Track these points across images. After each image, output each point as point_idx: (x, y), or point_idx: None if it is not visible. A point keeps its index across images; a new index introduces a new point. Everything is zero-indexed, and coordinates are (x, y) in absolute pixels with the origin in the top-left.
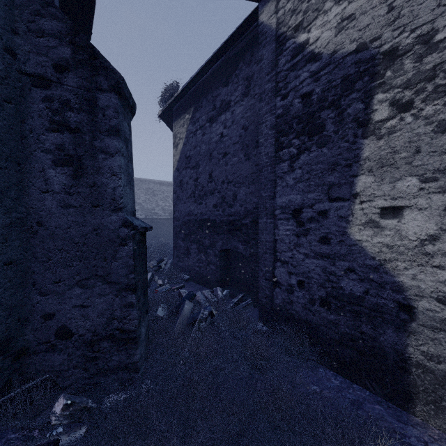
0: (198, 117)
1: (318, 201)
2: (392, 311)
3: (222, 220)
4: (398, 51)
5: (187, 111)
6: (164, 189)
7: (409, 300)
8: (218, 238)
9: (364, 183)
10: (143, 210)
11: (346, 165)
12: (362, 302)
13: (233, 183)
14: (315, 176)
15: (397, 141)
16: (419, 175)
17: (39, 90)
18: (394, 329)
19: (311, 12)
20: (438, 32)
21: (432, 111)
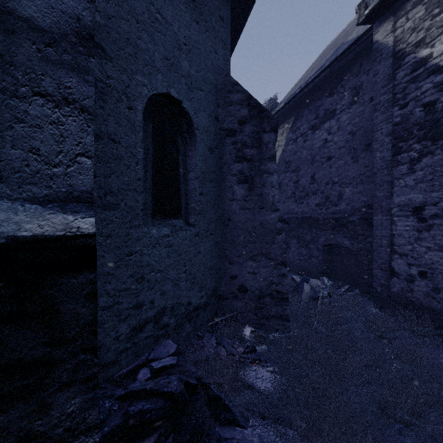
0: (298, 126)
1: (442, 199)
2: None
3: (326, 218)
4: None
5: (287, 121)
6: None
7: None
8: (321, 234)
9: None
10: None
11: None
12: None
13: (338, 184)
14: (439, 177)
15: None
16: None
17: (229, 138)
18: None
19: (435, 29)
20: None
21: None
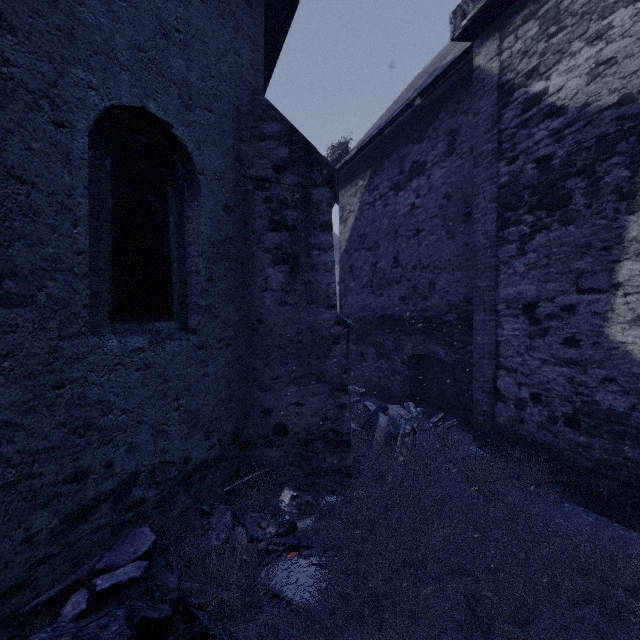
0: (377, 183)
1: (561, 293)
2: None
3: (413, 317)
4: None
5: (361, 176)
6: None
7: None
8: (407, 340)
9: (630, 271)
10: None
11: (603, 248)
12: (627, 420)
13: (429, 269)
14: (557, 262)
15: None
16: None
17: (260, 192)
18: None
19: (551, 55)
20: None
21: None
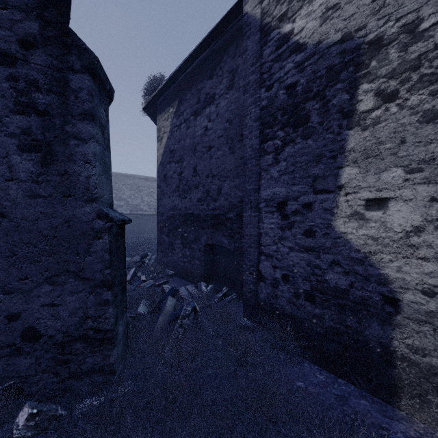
0: (182, 110)
1: (302, 194)
2: (377, 304)
3: (207, 214)
4: (383, 41)
5: (172, 105)
6: (150, 185)
7: (394, 292)
8: (202, 233)
9: (349, 175)
10: (128, 206)
11: (331, 157)
12: (347, 295)
13: (217, 177)
14: (300, 168)
15: (382, 131)
16: (404, 166)
17: (2, 67)
18: (379, 323)
19: (296, 2)
20: (423, 21)
21: (417, 100)
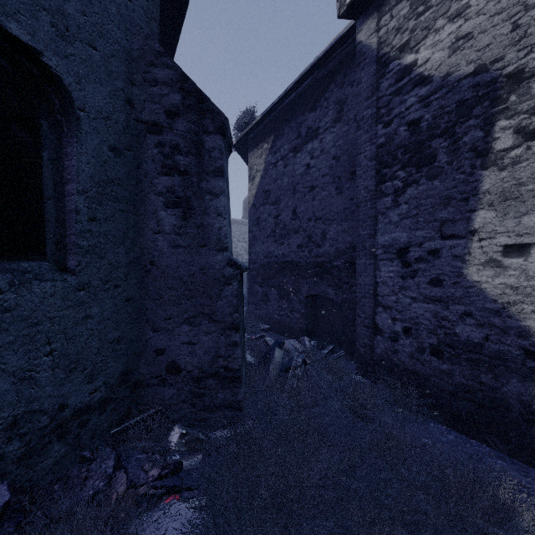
0: (279, 146)
1: (428, 239)
2: (517, 358)
3: (308, 262)
4: (524, 74)
5: (266, 140)
6: None
7: None
8: (303, 282)
9: (484, 219)
10: None
11: (462, 199)
12: (481, 349)
13: (321, 220)
14: (424, 212)
15: (523, 172)
16: None
17: (152, 136)
18: (519, 379)
19: (420, 31)
20: None
21: None
